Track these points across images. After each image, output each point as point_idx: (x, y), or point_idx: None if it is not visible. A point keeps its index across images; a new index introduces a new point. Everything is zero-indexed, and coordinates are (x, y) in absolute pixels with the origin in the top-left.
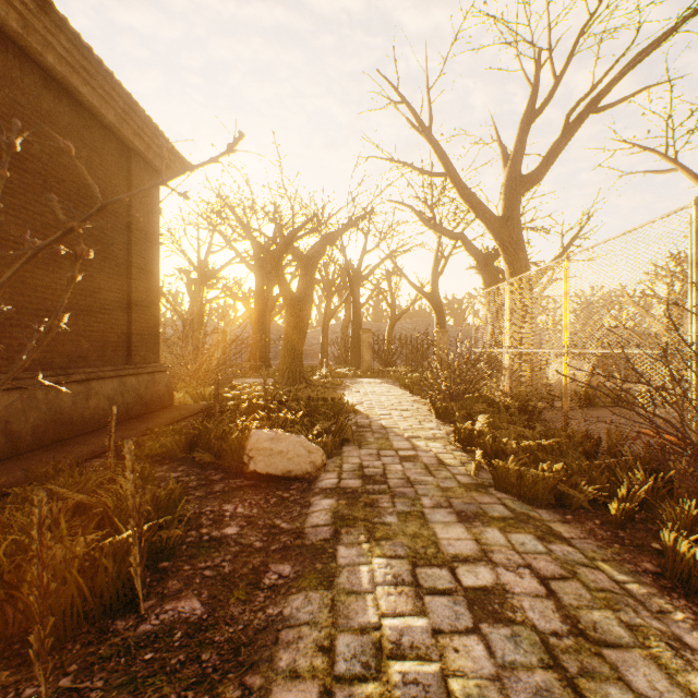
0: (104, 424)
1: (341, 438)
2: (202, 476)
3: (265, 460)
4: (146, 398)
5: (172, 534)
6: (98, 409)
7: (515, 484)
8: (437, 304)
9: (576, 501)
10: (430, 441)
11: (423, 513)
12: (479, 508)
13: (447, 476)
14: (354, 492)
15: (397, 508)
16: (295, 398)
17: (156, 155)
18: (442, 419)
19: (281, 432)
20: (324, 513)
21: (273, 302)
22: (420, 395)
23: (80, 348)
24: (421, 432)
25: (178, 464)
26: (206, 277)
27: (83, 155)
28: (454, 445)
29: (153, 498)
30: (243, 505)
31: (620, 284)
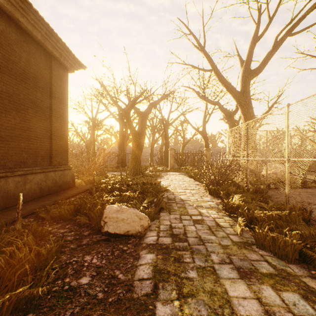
0: (34, 197)
1: (159, 208)
2: (78, 232)
3: (113, 224)
4: (59, 183)
5: (39, 290)
6: (31, 190)
7: (271, 245)
8: (205, 136)
9: (315, 259)
10: (208, 209)
11: (214, 268)
12: (251, 265)
13: (224, 235)
14: (167, 248)
15: (196, 263)
16: (135, 183)
17: (65, 59)
18: (212, 195)
19: (124, 206)
20: (147, 266)
21: (127, 136)
22: (200, 182)
23: (22, 157)
24: (203, 203)
25: (67, 223)
26: (96, 124)
27: (24, 56)
28: (222, 212)
29: (36, 255)
30: (97, 256)
31: (295, 126)
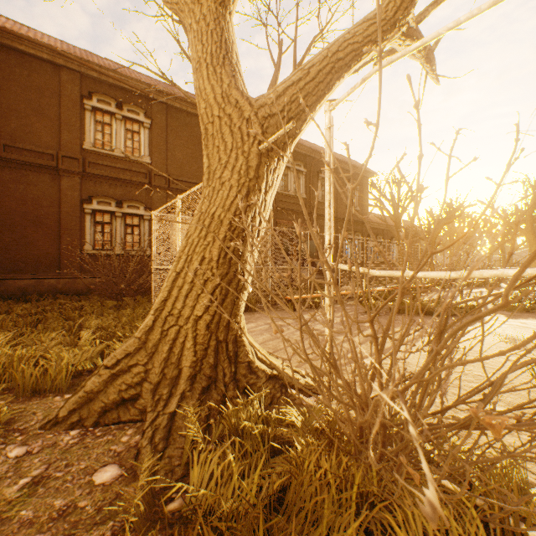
0: None
1: None
2: None
3: None
4: None
5: None
6: None
7: None
8: None
9: None
10: None
11: None
12: None
13: None
14: None
15: None
16: None
17: (420, 233)
18: None
19: None
20: None
21: None
22: None
23: None
24: None
25: None
26: None
27: None
28: None
29: None
30: None
31: None
